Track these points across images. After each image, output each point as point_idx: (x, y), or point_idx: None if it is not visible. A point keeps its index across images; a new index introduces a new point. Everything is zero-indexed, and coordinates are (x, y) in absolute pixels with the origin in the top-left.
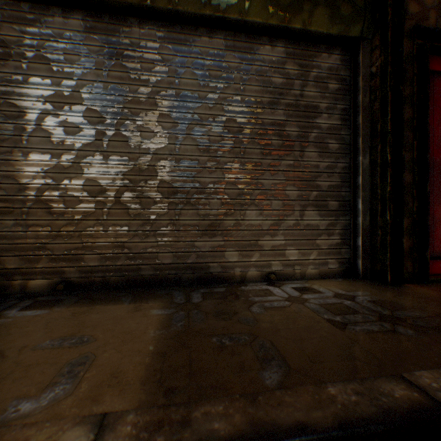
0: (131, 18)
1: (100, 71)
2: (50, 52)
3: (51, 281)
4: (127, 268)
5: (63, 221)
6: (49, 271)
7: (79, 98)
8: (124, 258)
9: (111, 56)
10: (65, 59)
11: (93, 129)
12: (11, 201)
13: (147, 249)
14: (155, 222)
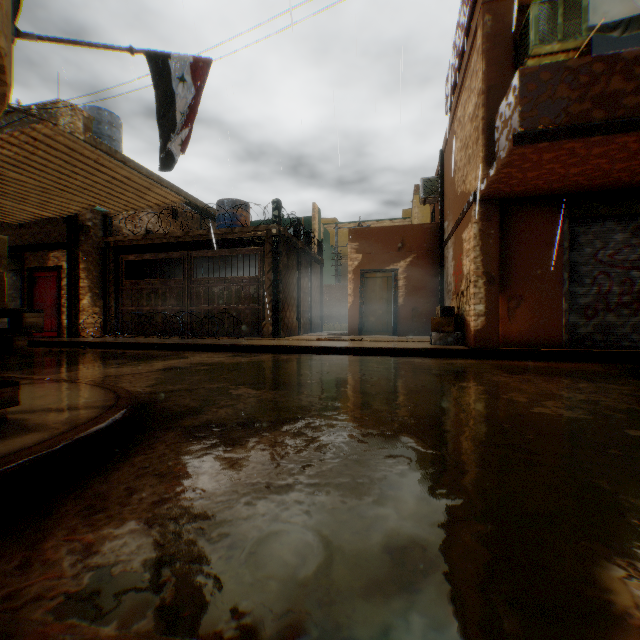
0: None
1: None
2: None
3: None
4: None
5: None
6: None
7: None
8: None
9: None
10: None
11: None
12: None
13: None
14: None
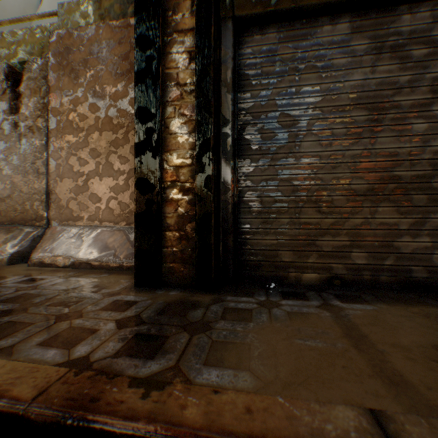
0: (399, 6)
1: (367, 68)
2: (319, 61)
3: (321, 276)
4: (395, 268)
5: (330, 219)
6: (317, 266)
7: (345, 99)
8: (391, 258)
9: (377, 51)
10: (331, 64)
11: (359, 127)
12: (285, 201)
13: (418, 249)
14: (427, 221)
